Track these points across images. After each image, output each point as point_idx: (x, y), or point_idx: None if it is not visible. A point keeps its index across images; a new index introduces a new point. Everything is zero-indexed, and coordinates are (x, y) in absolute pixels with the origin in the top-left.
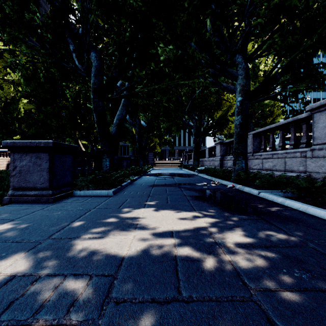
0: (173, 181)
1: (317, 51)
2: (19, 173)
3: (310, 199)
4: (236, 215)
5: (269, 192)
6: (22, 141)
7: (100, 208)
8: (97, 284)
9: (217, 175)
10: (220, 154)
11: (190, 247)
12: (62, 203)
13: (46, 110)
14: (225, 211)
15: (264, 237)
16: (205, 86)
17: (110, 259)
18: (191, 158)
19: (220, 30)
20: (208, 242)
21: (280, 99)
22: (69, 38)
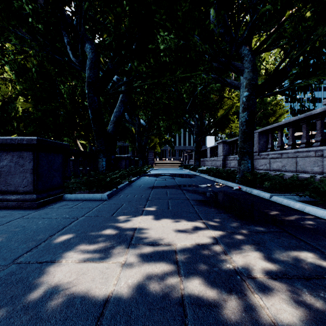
0: (174, 182)
1: None
2: None
3: None
4: (251, 225)
5: (282, 195)
6: (2, 138)
7: (90, 216)
8: None
9: (220, 176)
10: (223, 153)
11: (201, 279)
12: (48, 209)
13: (42, 108)
14: (237, 219)
15: (297, 260)
16: (207, 82)
17: (87, 302)
18: (191, 158)
19: (225, 20)
20: (225, 270)
21: (288, 95)
22: (63, 31)
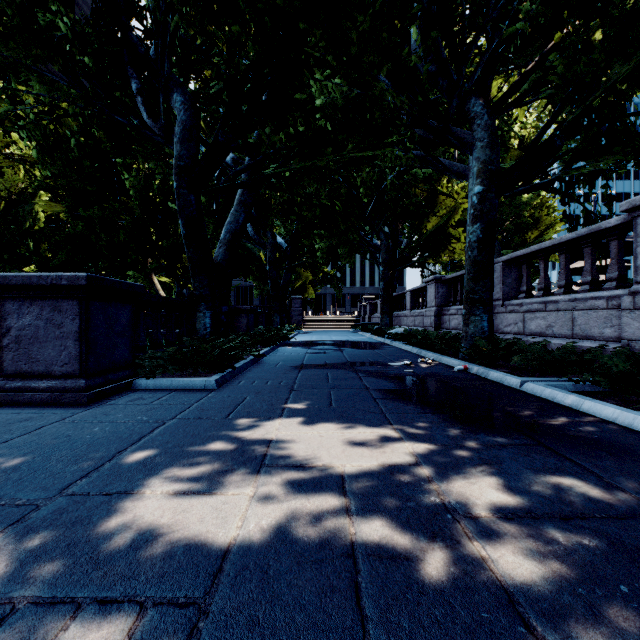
0: (342, 357)
1: (638, 90)
2: (16, 343)
3: (633, 398)
4: (480, 434)
5: (544, 381)
6: (22, 275)
7: (186, 418)
8: (153, 635)
9: (431, 345)
10: (436, 302)
11: (385, 520)
12: (107, 406)
13: (86, 214)
14: (456, 424)
15: (553, 490)
16: (405, 166)
17: (195, 552)
18: (376, 310)
19: (438, 49)
20: (427, 506)
21: (560, 190)
22: (130, 68)
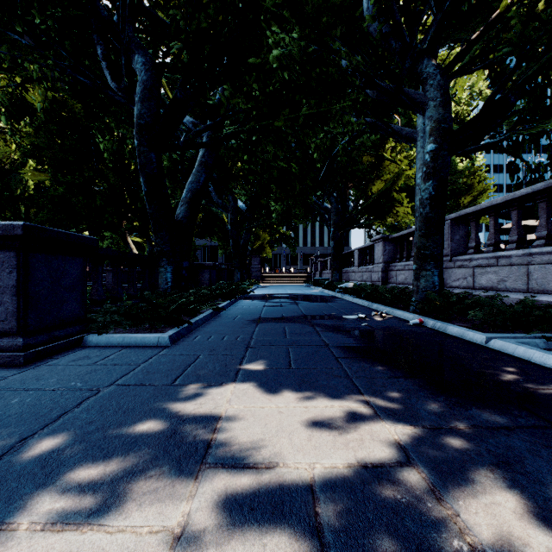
0: (298, 310)
1: None
2: None
3: None
4: (472, 409)
5: (510, 337)
6: None
7: (126, 385)
8: None
9: (381, 298)
10: (383, 258)
11: None
12: (45, 368)
13: (66, 180)
14: (437, 394)
15: None
16: (356, 131)
17: None
18: (326, 267)
19: (392, 10)
20: None
21: (508, 150)
22: (97, 36)
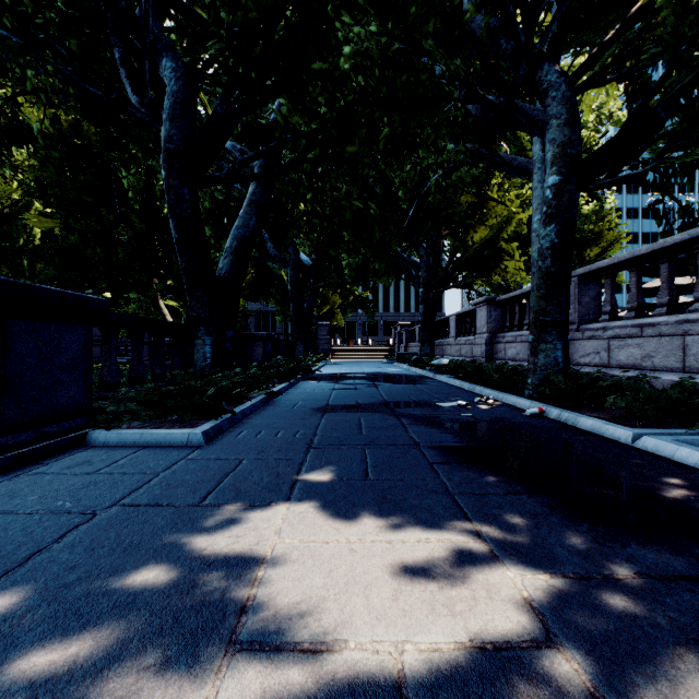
0: (378, 394)
1: None
2: None
3: None
4: (631, 546)
5: (665, 434)
6: None
7: (134, 505)
8: None
9: (486, 379)
10: (488, 327)
11: None
12: (26, 479)
13: (80, 227)
14: (576, 520)
15: None
16: (453, 162)
17: None
18: (413, 338)
19: None
20: None
21: (654, 184)
22: (114, 35)
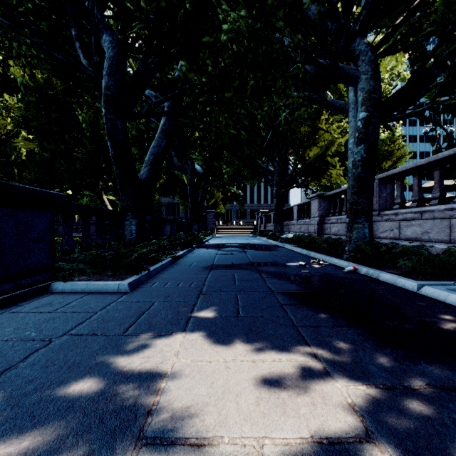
0: (246, 257)
1: None
2: None
3: None
4: (422, 364)
5: (439, 284)
6: None
7: (78, 334)
8: None
9: (317, 247)
10: (319, 213)
11: None
12: (6, 315)
13: (51, 147)
14: (382, 345)
15: None
16: (296, 104)
17: None
18: (269, 220)
19: None
20: None
21: (429, 118)
22: (72, 20)
